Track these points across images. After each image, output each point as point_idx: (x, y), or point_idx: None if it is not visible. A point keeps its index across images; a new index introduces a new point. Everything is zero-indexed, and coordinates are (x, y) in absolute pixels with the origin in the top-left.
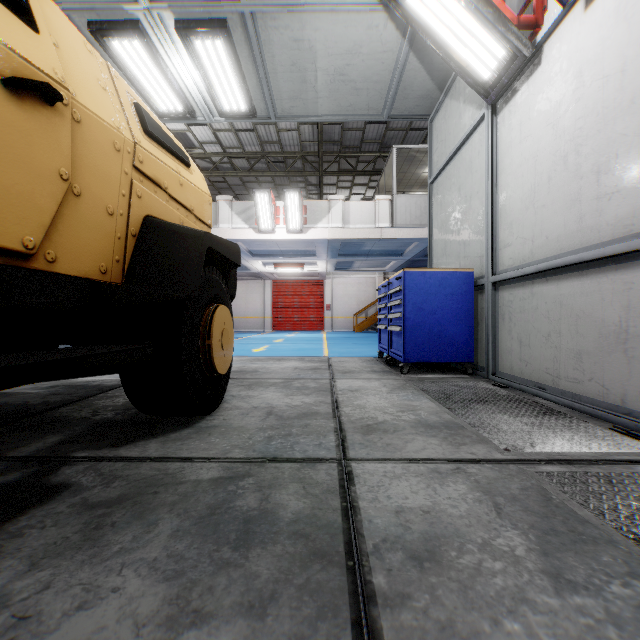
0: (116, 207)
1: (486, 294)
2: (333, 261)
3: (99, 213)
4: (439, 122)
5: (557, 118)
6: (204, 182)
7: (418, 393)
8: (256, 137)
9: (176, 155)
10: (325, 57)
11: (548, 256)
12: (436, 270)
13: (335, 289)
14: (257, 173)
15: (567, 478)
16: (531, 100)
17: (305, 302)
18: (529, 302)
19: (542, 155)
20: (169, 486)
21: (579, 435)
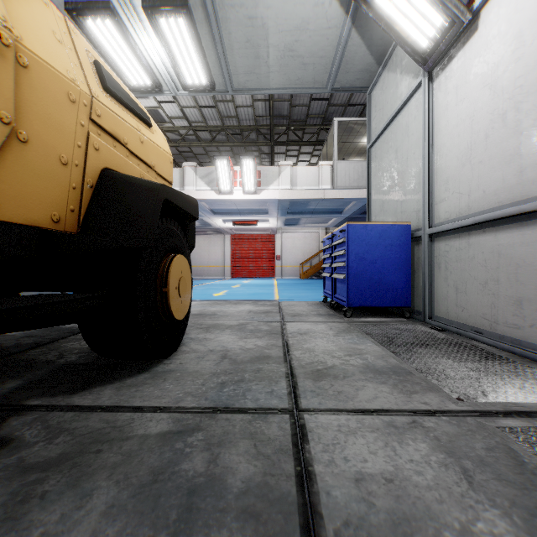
0: (71, 157)
1: (423, 245)
2: (282, 218)
3: (51, 162)
4: (377, 93)
5: (495, 79)
6: (165, 142)
7: (362, 336)
8: (217, 113)
9: (137, 114)
10: (276, 34)
11: (485, 209)
12: (376, 223)
13: (284, 242)
14: (218, 143)
15: (532, 435)
16: (467, 64)
17: (259, 253)
18: (465, 252)
19: (479, 115)
20: (114, 443)
21: (528, 382)
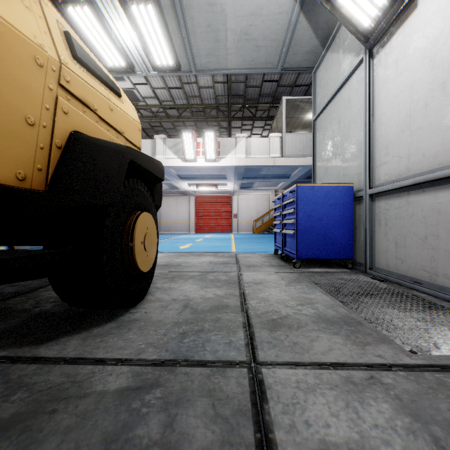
0: (38, 119)
1: (364, 204)
2: (239, 182)
3: (16, 121)
4: (321, 72)
5: (434, 51)
6: (135, 112)
7: (311, 286)
8: (183, 93)
9: (107, 84)
10: (233, 19)
11: (424, 170)
12: (322, 185)
13: (240, 203)
14: (184, 119)
15: None
16: (407, 40)
17: (218, 212)
18: (405, 210)
19: (418, 85)
20: (71, 401)
21: None
